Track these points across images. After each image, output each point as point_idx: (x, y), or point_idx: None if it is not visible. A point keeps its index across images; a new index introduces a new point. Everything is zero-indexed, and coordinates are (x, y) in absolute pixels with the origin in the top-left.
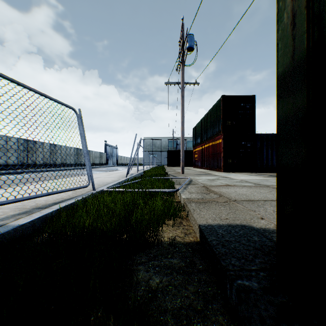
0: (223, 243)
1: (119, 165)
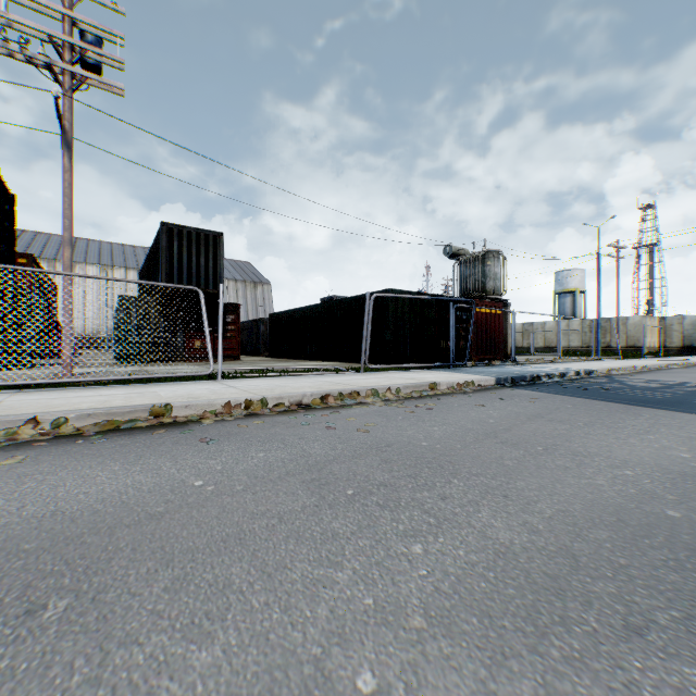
0: None
1: None
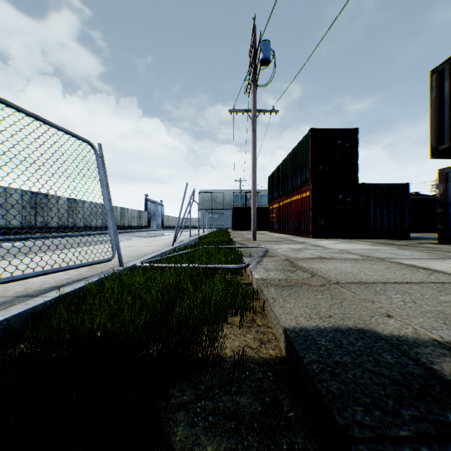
0: (331, 368)
1: (166, 228)
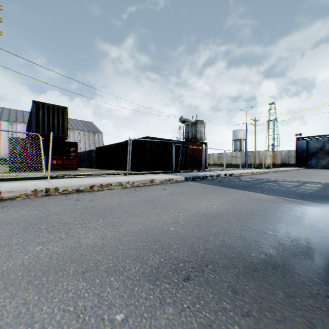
0: None
1: None
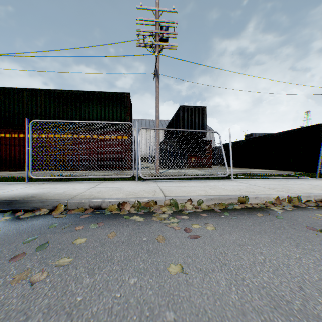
0: None
1: None
